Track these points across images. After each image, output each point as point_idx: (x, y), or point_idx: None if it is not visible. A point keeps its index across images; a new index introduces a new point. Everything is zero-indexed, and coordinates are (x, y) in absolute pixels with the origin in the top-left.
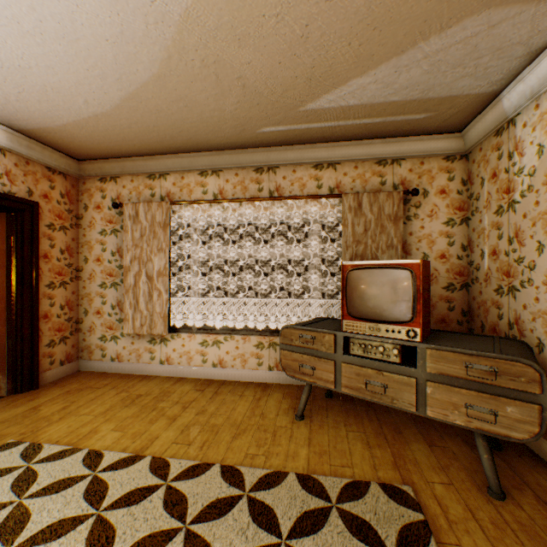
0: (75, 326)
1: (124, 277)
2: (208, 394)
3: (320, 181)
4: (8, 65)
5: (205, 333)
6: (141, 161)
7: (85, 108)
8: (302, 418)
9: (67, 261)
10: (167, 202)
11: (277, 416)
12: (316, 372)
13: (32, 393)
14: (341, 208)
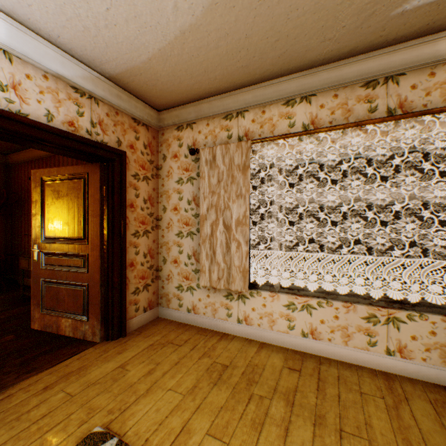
0: (155, 274)
1: (200, 226)
2: (309, 380)
3: None
4: None
5: (291, 294)
6: (217, 101)
7: (172, 20)
8: None
9: (149, 211)
10: (246, 142)
11: None
12: None
13: (120, 342)
14: None
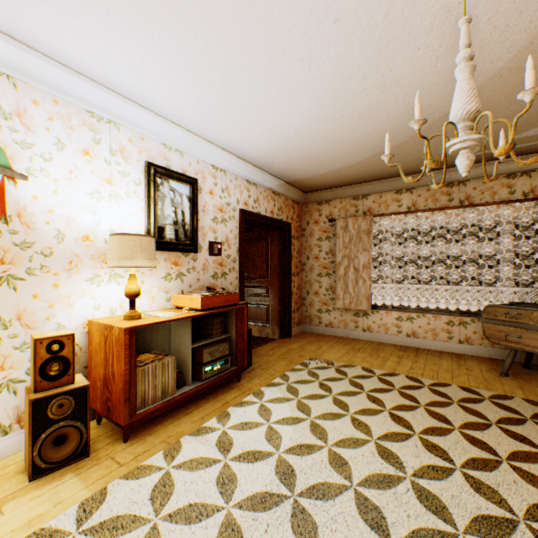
0: (301, 302)
1: (336, 269)
2: (410, 353)
3: (511, 188)
4: (316, 155)
5: (399, 311)
6: (349, 189)
7: (338, 166)
8: (506, 375)
9: (298, 259)
10: (369, 216)
11: (481, 372)
12: (522, 340)
13: (290, 339)
14: (536, 210)
